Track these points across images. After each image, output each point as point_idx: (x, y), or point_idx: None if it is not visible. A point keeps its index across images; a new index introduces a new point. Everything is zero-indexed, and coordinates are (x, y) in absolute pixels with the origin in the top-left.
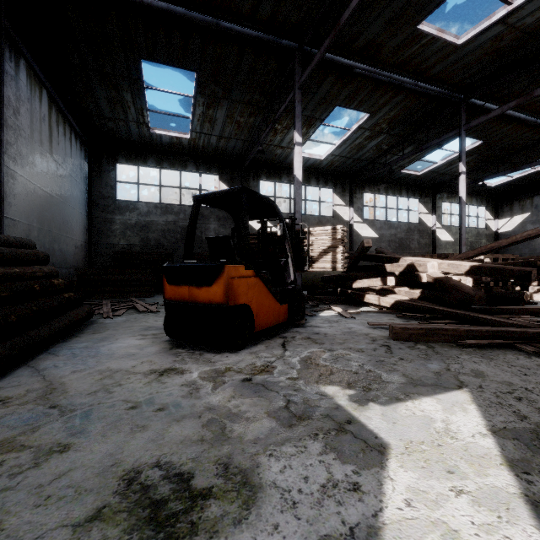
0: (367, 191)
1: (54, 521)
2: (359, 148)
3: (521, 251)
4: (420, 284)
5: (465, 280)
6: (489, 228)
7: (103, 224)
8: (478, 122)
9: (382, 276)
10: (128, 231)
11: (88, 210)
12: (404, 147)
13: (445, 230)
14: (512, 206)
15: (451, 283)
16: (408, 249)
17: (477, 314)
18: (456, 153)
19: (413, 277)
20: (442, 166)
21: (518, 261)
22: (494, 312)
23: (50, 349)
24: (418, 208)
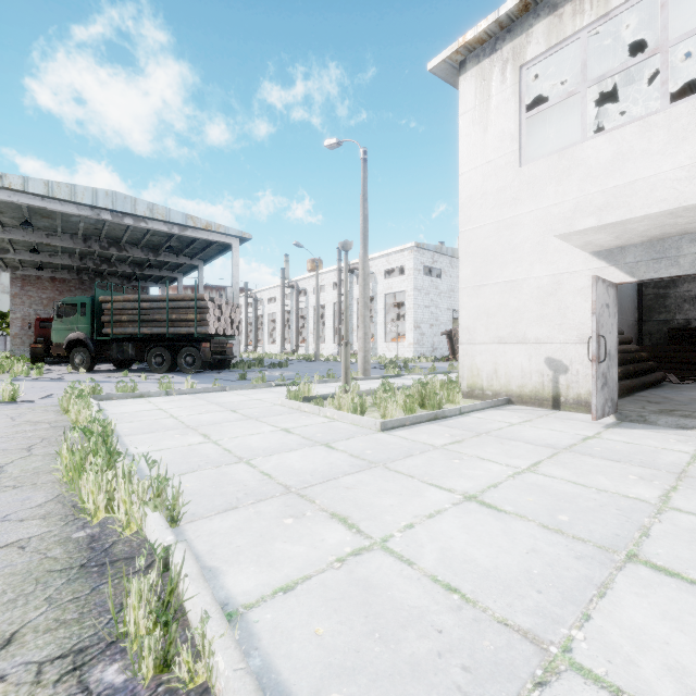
0: None
1: (691, 409)
2: None
3: None
4: None
5: None
6: None
7: (654, 301)
8: None
9: None
10: (686, 304)
11: (637, 289)
12: None
13: None
14: None
15: None
16: None
17: None
18: None
19: None
20: None
21: None
22: None
23: (648, 390)
24: None
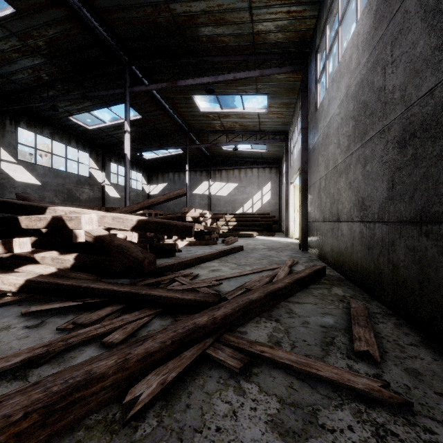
0: (24, 127)
1: None
2: (3, 58)
3: (162, 208)
4: (77, 245)
5: (131, 236)
6: (145, 190)
7: None
8: (140, 90)
9: (18, 234)
10: None
11: None
12: (71, 88)
13: (113, 187)
14: (158, 176)
15: (116, 243)
16: (79, 201)
17: (149, 288)
18: (122, 119)
19: (64, 235)
20: (111, 128)
21: (174, 216)
22: (160, 271)
23: None
24: (89, 163)
